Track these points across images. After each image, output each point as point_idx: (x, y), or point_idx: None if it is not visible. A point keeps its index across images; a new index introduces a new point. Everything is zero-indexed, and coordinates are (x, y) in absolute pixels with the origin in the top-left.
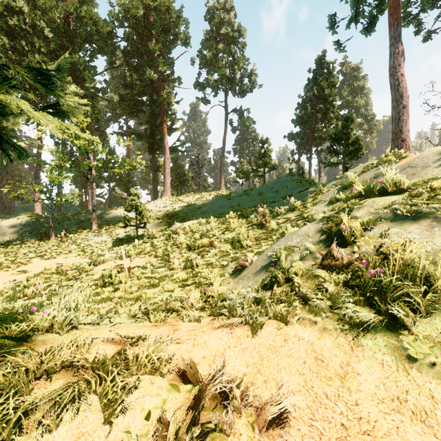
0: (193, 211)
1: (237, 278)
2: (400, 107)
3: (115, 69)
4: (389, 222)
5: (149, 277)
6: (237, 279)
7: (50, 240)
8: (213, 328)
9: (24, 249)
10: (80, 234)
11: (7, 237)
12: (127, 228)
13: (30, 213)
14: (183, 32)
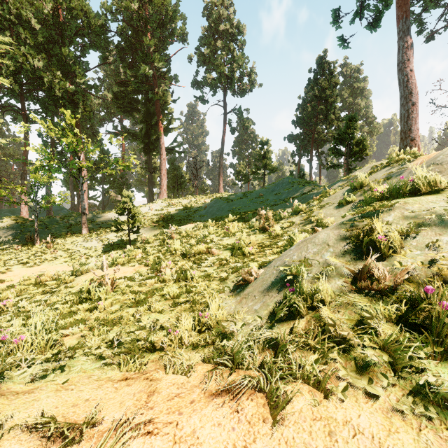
0: (190, 215)
1: (239, 296)
2: (409, 105)
3: (108, 65)
4: (435, 229)
5: (135, 292)
6: (239, 297)
7: (35, 246)
8: (209, 393)
9: (5, 255)
10: (69, 239)
11: None
12: (120, 232)
13: (15, 216)
14: (180, 28)
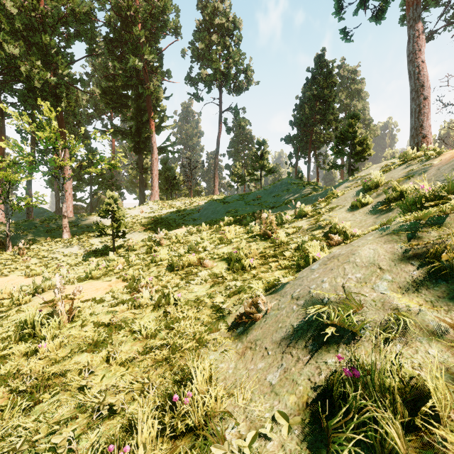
0: (183, 218)
1: (241, 343)
2: (420, 99)
3: (95, 57)
4: None
5: (99, 323)
6: (241, 345)
7: (6, 253)
8: None
9: None
10: (47, 245)
11: None
12: (105, 237)
13: None
14: (173, 20)
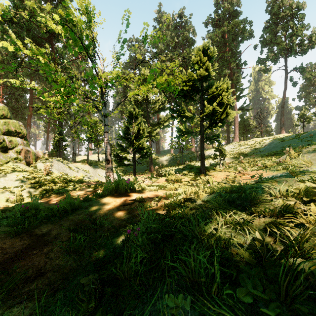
0: (253, 151)
1: None
2: None
3: None
4: (308, 153)
5: None
6: None
7: (182, 165)
8: None
9: (174, 167)
10: (192, 163)
11: (166, 163)
12: (214, 160)
13: (171, 153)
14: (248, 31)
